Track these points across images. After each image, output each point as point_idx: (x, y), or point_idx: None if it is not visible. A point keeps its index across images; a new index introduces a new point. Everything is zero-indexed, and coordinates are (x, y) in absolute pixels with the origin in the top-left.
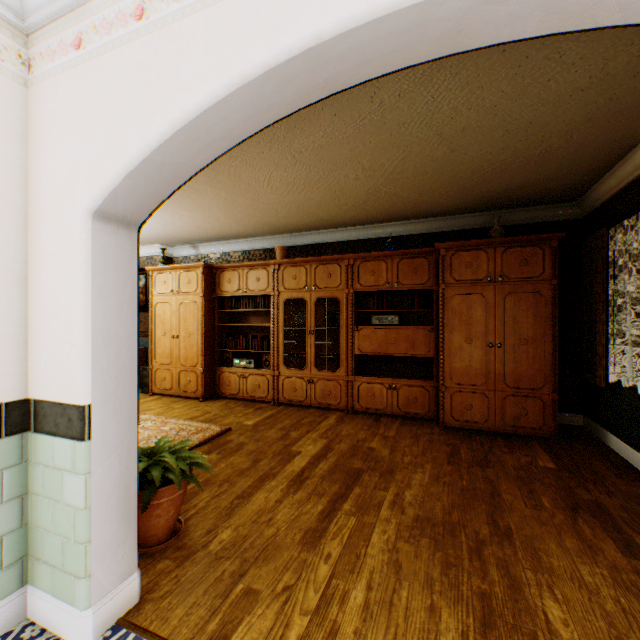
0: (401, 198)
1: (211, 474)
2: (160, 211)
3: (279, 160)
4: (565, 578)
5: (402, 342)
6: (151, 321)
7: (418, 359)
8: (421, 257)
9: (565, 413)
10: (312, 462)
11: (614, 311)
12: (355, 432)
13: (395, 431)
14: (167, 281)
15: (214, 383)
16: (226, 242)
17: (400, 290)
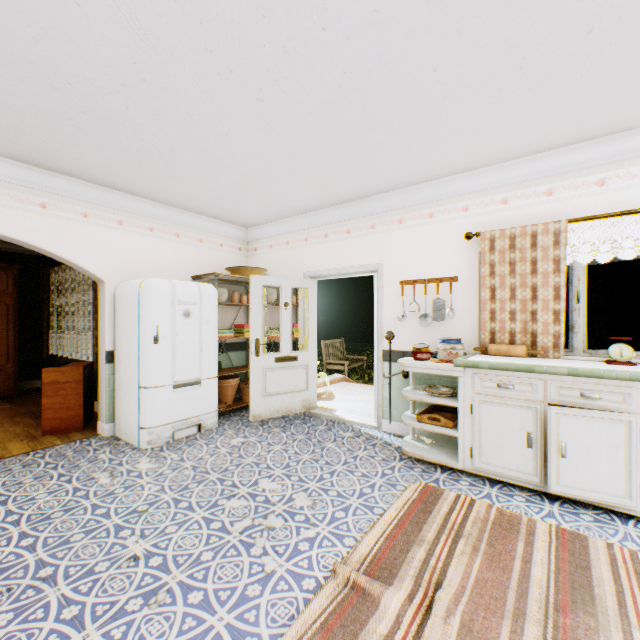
0: None
1: None
2: None
3: None
4: (2, 432)
5: None
6: None
7: None
8: None
9: (30, 381)
10: None
11: (58, 315)
12: None
13: None
14: None
15: None
16: None
17: None
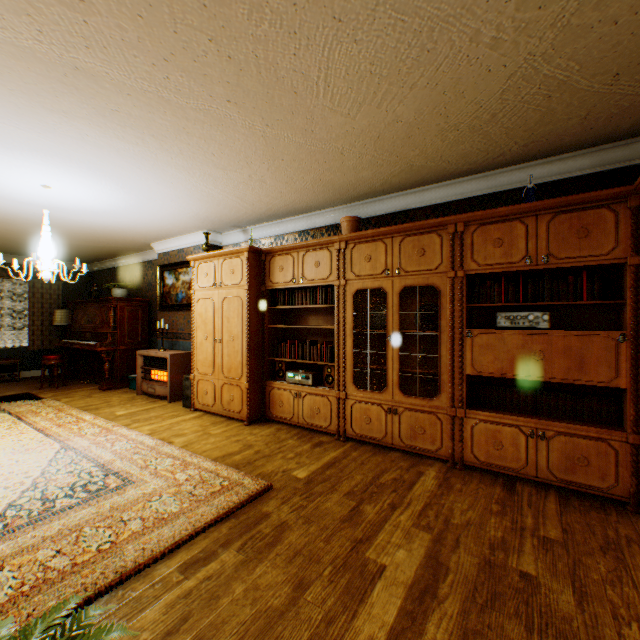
0: (569, 94)
1: (210, 620)
2: (186, 173)
3: (342, 0)
4: None
5: (557, 358)
6: (192, 321)
7: (582, 387)
8: (599, 207)
9: None
10: (409, 612)
11: None
12: (479, 519)
13: (558, 526)
14: (209, 272)
15: (263, 401)
16: (280, 221)
17: (550, 269)
